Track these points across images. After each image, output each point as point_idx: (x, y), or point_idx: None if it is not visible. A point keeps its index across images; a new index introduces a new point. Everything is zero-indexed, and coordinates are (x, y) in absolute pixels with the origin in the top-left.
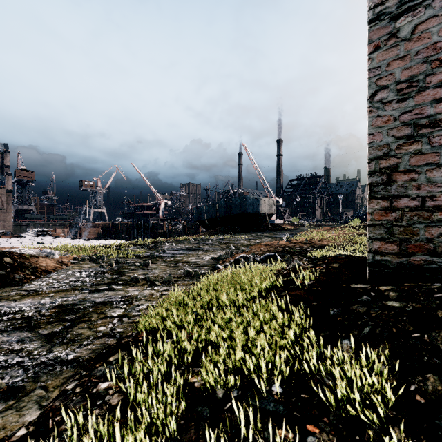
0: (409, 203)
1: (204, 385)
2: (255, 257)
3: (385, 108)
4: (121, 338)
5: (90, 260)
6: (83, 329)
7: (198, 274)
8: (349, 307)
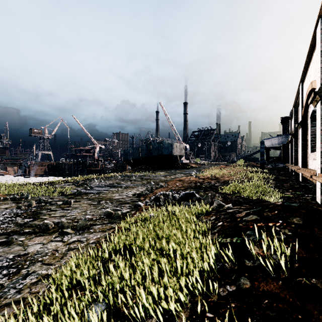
0: None
1: None
2: (173, 194)
3: None
4: None
5: (12, 200)
6: None
7: (118, 215)
8: None
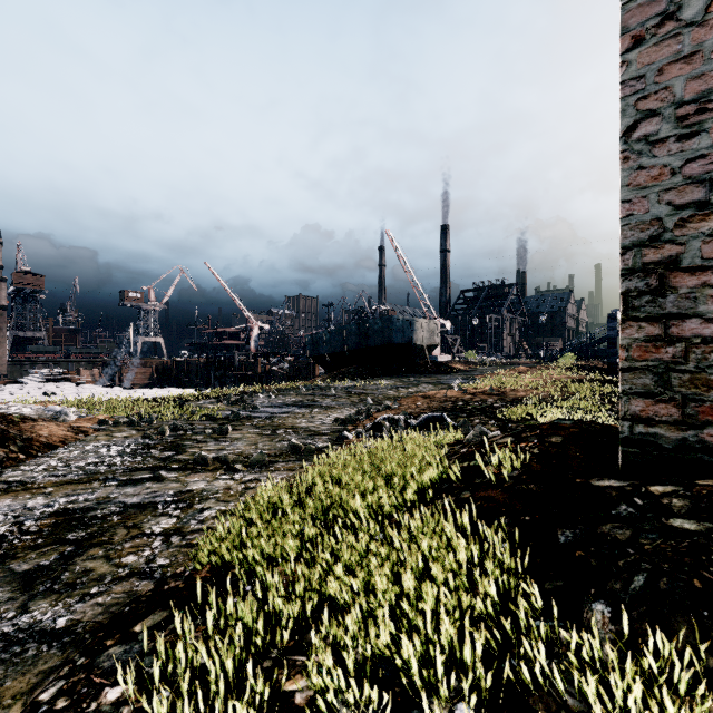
0: (700, 328)
1: (315, 701)
2: (408, 420)
3: (653, 153)
4: (163, 580)
5: (129, 425)
6: (94, 561)
7: (311, 450)
8: (595, 529)
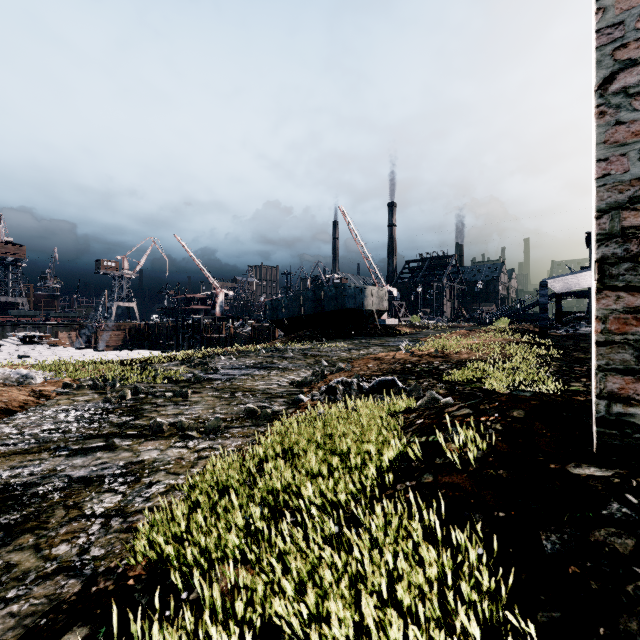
0: None
1: None
2: (360, 383)
3: (634, 106)
4: (92, 578)
5: (92, 388)
6: (21, 553)
7: (267, 414)
8: (586, 534)
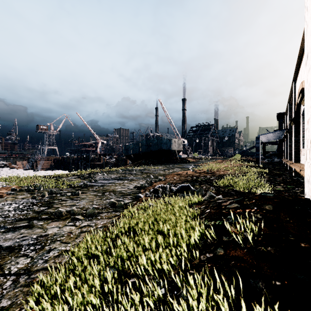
0: None
1: None
2: (171, 187)
3: None
4: None
5: (27, 191)
6: None
7: (121, 205)
8: None
